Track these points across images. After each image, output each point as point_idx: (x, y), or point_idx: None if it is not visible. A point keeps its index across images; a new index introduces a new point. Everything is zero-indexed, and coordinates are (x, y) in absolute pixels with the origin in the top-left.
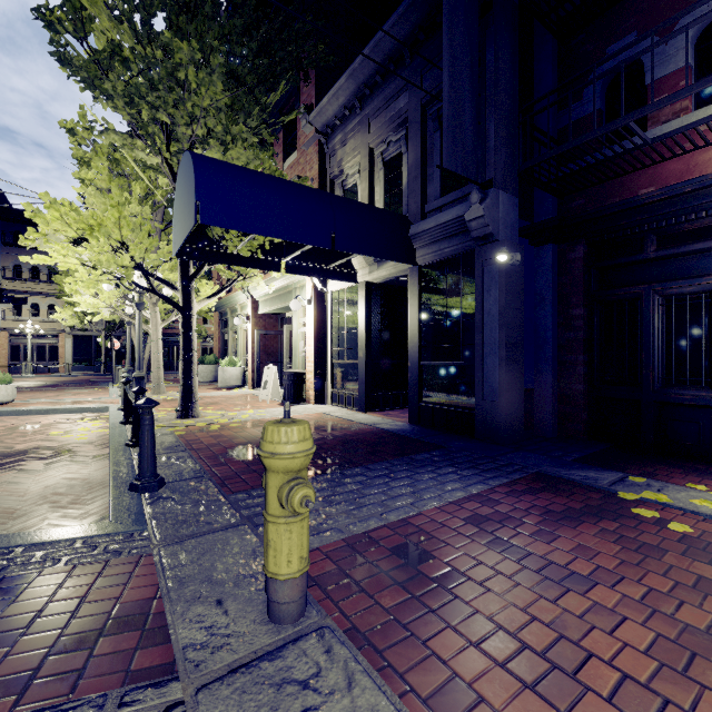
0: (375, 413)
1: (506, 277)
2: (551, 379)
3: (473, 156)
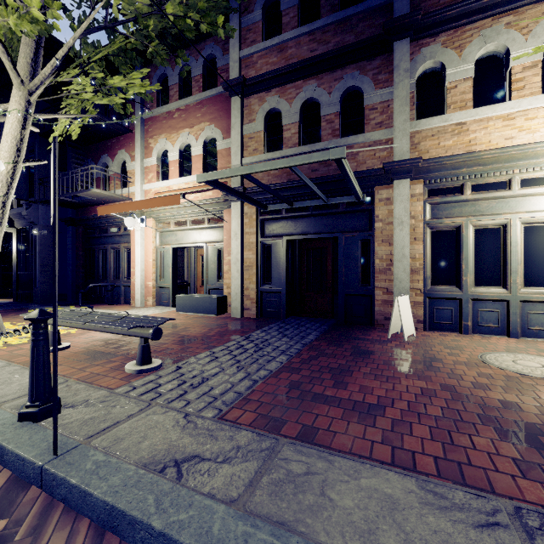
0: (4, 299)
1: (42, 239)
2: (71, 279)
3: (25, 190)
